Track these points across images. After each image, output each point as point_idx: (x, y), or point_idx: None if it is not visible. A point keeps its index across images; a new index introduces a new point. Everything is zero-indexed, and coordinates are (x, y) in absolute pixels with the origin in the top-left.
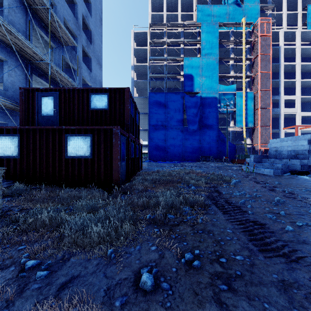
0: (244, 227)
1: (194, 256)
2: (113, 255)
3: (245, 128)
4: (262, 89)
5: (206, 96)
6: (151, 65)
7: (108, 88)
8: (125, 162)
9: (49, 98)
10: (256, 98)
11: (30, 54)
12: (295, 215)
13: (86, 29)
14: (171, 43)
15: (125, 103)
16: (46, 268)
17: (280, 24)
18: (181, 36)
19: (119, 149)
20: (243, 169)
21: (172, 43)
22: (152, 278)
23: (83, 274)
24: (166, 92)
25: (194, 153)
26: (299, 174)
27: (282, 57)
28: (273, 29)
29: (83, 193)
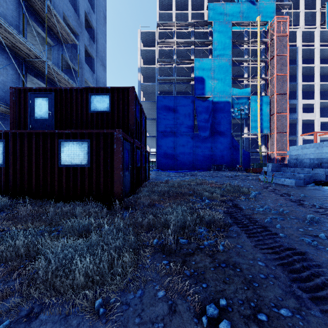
0: (279, 257)
1: (219, 310)
2: (102, 309)
3: (260, 134)
4: (278, 92)
5: (218, 100)
6: (159, 67)
7: (110, 87)
8: (129, 172)
9: (43, 99)
10: (272, 103)
11: (23, 50)
12: None
13: (88, 28)
14: (180, 43)
15: (130, 104)
16: None
17: (297, 24)
18: (191, 36)
19: (121, 156)
20: (260, 179)
21: (181, 43)
22: None
23: None
24: (175, 95)
25: (205, 162)
26: (324, 184)
27: (299, 59)
28: (290, 29)
29: (78, 208)
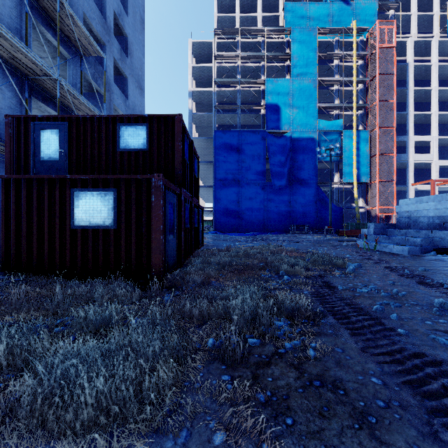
0: (403, 369)
1: None
2: None
3: (356, 183)
4: (382, 125)
5: (299, 136)
6: (217, 90)
7: (148, 115)
8: (174, 235)
9: (52, 132)
10: (372, 140)
11: (26, 64)
12: None
13: (120, 35)
14: (247, 57)
15: (175, 139)
16: None
17: (407, 31)
18: (261, 47)
19: (162, 213)
20: (359, 245)
21: (248, 58)
22: None
23: None
24: (240, 130)
25: (281, 221)
26: None
27: (410, 79)
28: (398, 38)
29: (99, 289)
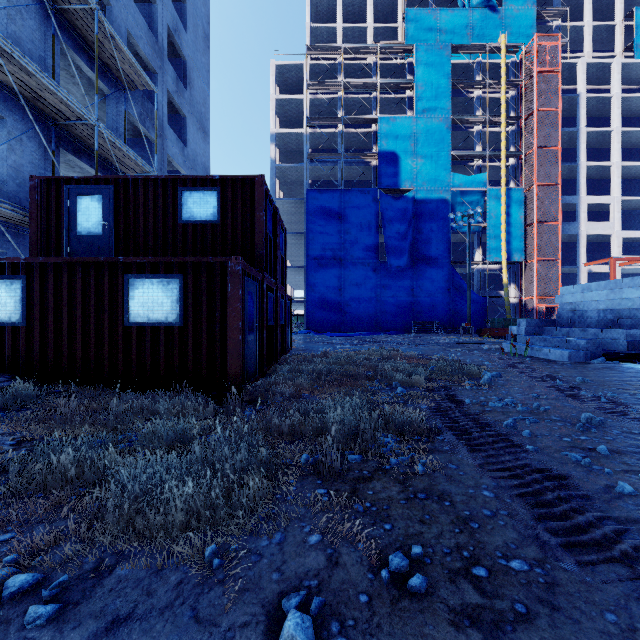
0: (520, 484)
1: (410, 562)
2: (218, 560)
3: (505, 263)
4: (542, 182)
5: (426, 197)
6: (311, 133)
7: (219, 176)
8: (255, 335)
9: (93, 199)
10: (529, 202)
11: (54, 105)
12: (631, 456)
13: (175, 58)
14: (352, 86)
15: (255, 208)
16: (53, 595)
17: (578, 48)
18: (372, 72)
19: (241, 307)
20: (504, 349)
21: (354, 87)
22: (310, 625)
23: (141, 611)
24: (342, 188)
25: (401, 316)
26: (623, 359)
27: (582, 116)
28: (565, 58)
29: (163, 402)
